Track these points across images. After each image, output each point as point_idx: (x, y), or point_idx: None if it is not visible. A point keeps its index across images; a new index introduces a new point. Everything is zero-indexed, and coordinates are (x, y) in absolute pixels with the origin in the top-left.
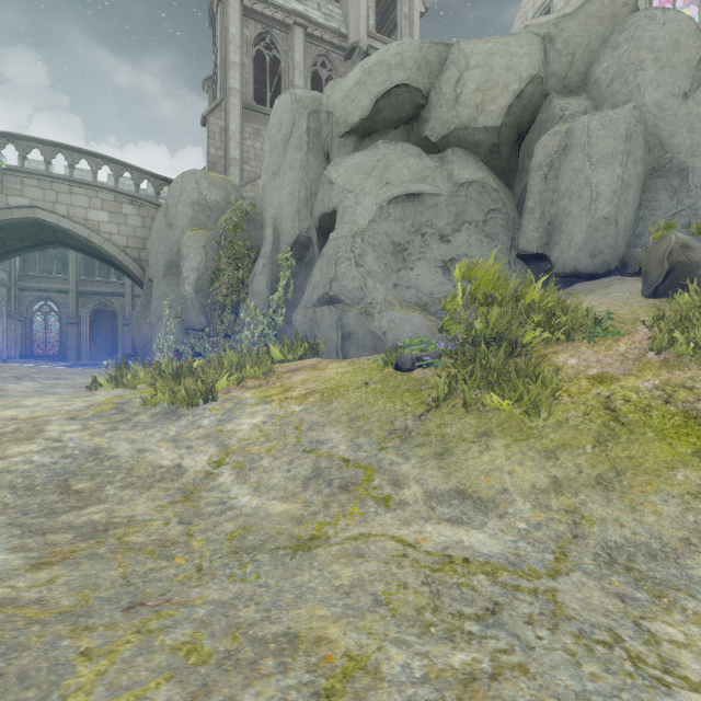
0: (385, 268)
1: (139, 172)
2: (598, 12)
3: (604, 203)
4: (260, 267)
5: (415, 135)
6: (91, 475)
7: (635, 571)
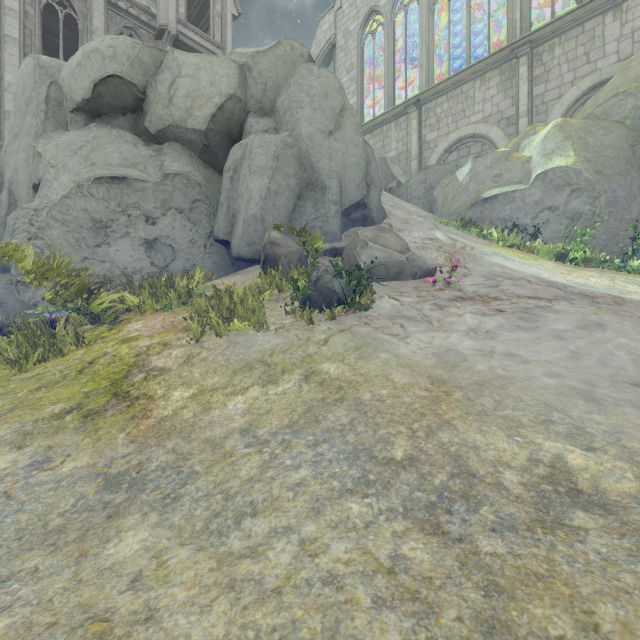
0: (75, 242)
1: None
2: (283, 56)
3: (253, 204)
4: None
5: (143, 124)
6: None
7: None
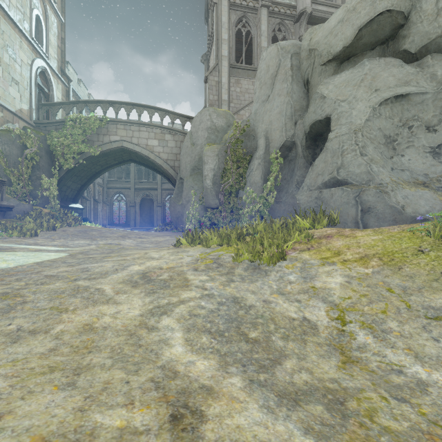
0: (381, 156)
1: (173, 114)
2: None
3: None
4: (256, 165)
5: (390, 51)
6: (251, 324)
7: None
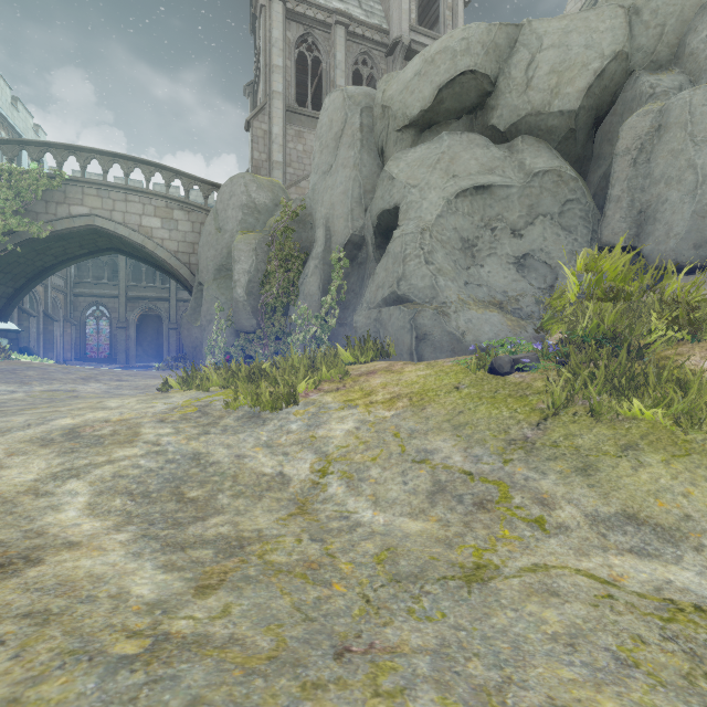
0: (454, 266)
1: (189, 178)
2: None
3: None
4: (311, 269)
5: (479, 124)
6: (200, 482)
7: None
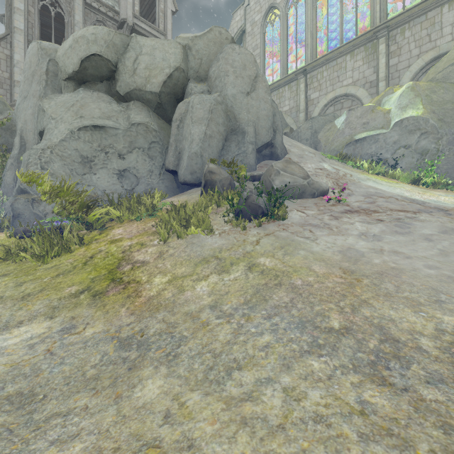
0: (70, 172)
1: None
2: (213, 39)
3: (195, 145)
4: (8, 165)
5: (115, 88)
6: None
7: None
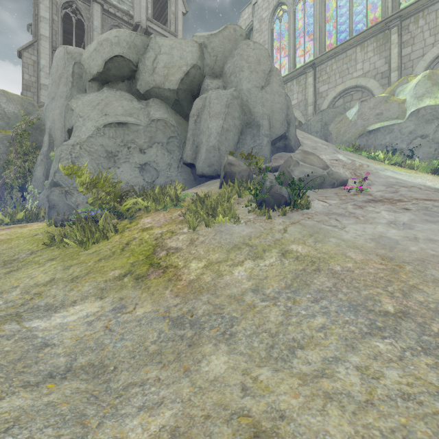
0: (97, 166)
1: None
2: (228, 36)
3: (213, 138)
4: (38, 161)
5: (135, 87)
6: None
7: (19, 316)
